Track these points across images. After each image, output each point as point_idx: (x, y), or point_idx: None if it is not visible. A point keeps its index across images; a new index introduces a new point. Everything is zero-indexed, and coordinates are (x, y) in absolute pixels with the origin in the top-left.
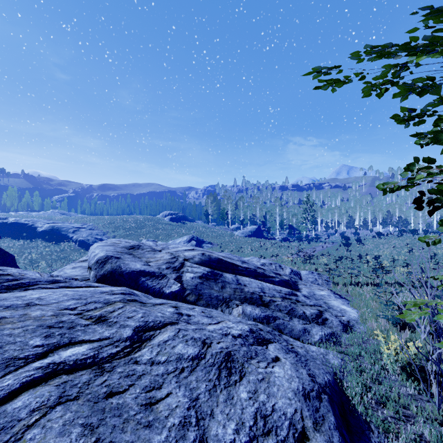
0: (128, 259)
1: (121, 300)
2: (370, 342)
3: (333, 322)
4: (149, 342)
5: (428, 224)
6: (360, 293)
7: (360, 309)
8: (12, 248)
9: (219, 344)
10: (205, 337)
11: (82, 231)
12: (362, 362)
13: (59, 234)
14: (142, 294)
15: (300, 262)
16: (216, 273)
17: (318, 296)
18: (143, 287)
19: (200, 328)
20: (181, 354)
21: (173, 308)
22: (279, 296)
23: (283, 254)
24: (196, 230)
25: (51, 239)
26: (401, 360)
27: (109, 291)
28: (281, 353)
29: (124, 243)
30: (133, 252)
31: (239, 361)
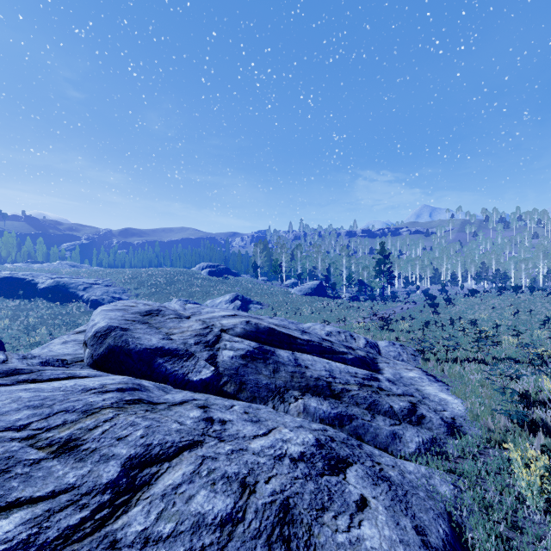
0: (140, 331)
1: (113, 404)
2: (490, 453)
3: (432, 420)
4: (146, 490)
5: (532, 279)
6: (461, 373)
7: (465, 399)
8: (3, 310)
9: (270, 483)
10: (246, 470)
11: (95, 288)
12: (484, 489)
13: (65, 292)
14: (155, 385)
15: (375, 328)
16: (265, 350)
17: (406, 380)
18: (160, 373)
19: (239, 448)
20: (201, 515)
21: (200, 409)
22: (355, 382)
23: (352, 317)
24: (241, 287)
25: (55, 298)
26: (545, 488)
27: (97, 387)
28: (367, 486)
29: (140, 307)
30: (149, 321)
31: (304, 521)
